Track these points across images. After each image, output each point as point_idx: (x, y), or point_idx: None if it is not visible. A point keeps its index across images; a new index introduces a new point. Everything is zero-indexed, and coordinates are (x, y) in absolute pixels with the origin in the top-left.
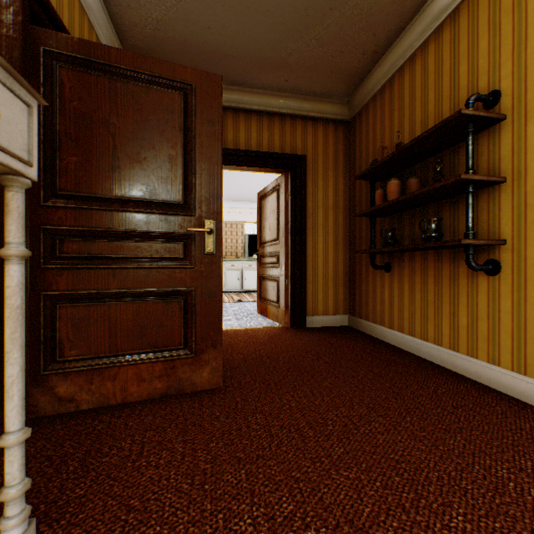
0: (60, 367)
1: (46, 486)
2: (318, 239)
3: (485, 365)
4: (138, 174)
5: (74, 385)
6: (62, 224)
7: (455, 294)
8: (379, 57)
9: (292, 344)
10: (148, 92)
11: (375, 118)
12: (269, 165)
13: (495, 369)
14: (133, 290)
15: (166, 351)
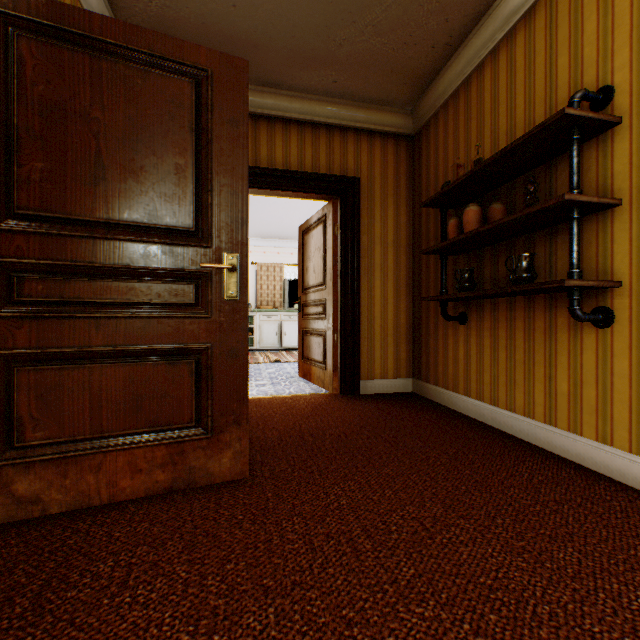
0: (19, 455)
1: None
2: (374, 283)
3: (592, 445)
4: (132, 189)
5: (40, 480)
6: (21, 256)
7: (553, 353)
8: (452, 52)
9: (342, 416)
10: (145, 77)
11: (446, 131)
12: (314, 190)
13: (606, 449)
14: (124, 348)
15: (171, 431)
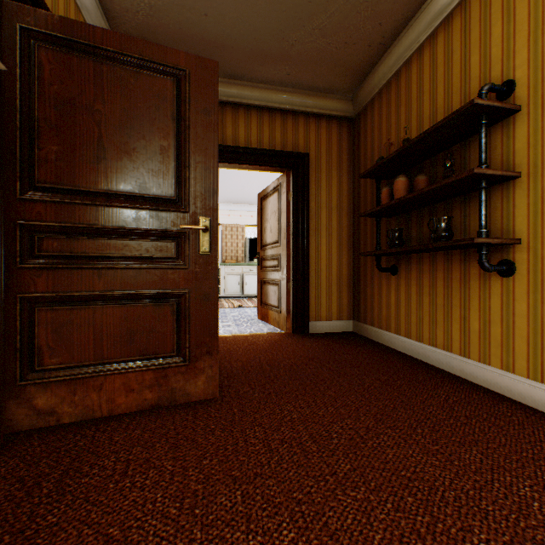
0: (39, 377)
1: (13, 512)
2: (321, 241)
3: (498, 372)
4: (127, 166)
5: (55, 397)
6: (41, 220)
7: (466, 298)
8: (385, 50)
9: (294, 350)
10: (137, 77)
11: (380, 115)
12: (270, 163)
13: (509, 376)
14: (120, 293)
15: (157, 359)
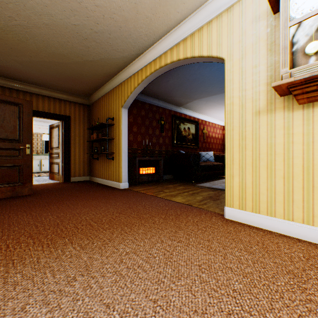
0: None
1: None
2: (76, 148)
3: (112, 182)
4: (2, 130)
5: None
6: None
7: (109, 165)
8: (95, 92)
9: (62, 185)
10: (5, 106)
11: (96, 109)
12: (54, 118)
13: (114, 182)
14: (0, 165)
15: (12, 183)
